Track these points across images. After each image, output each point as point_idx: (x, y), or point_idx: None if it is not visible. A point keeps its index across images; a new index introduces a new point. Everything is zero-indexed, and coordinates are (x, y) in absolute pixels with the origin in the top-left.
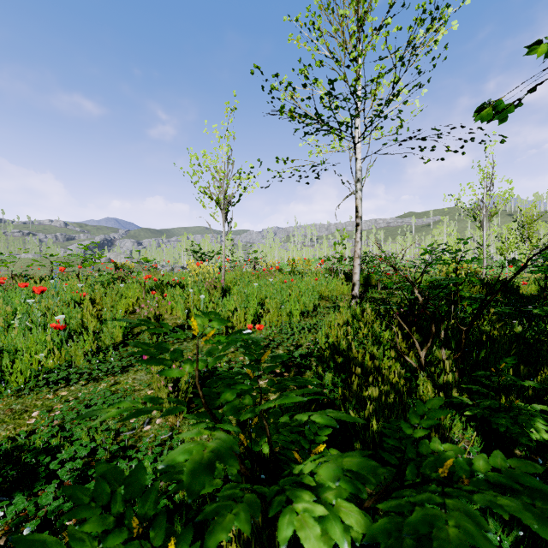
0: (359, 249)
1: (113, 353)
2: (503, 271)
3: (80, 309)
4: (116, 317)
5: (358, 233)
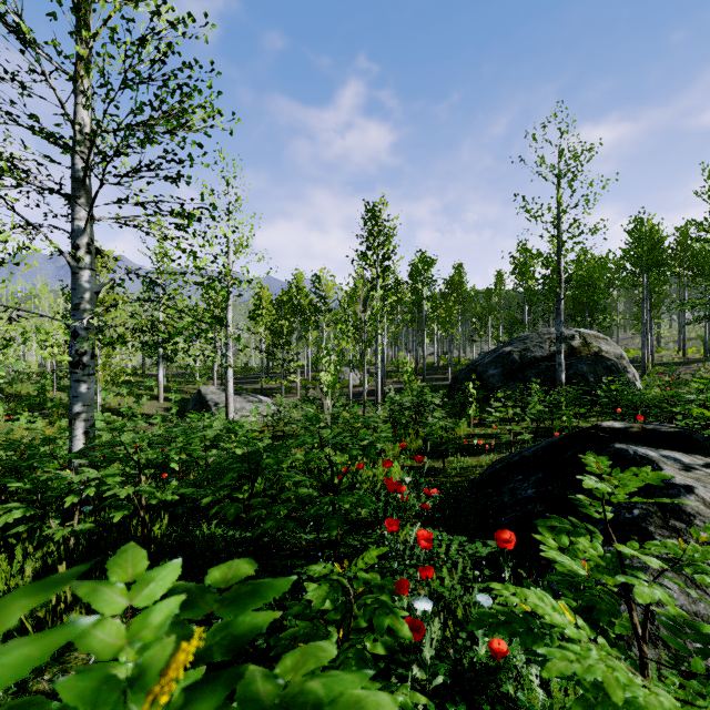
0: None
1: None
2: None
3: None
4: None
5: None
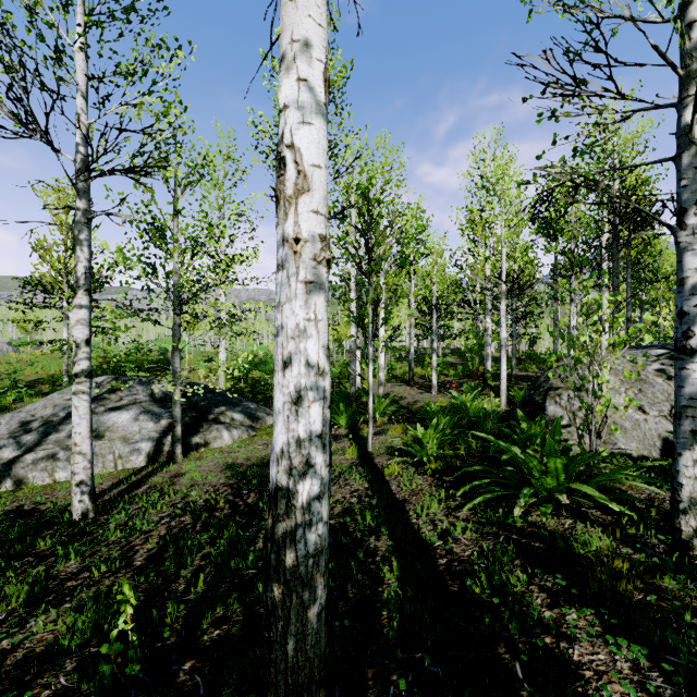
0: None
1: None
2: None
3: None
4: None
5: None
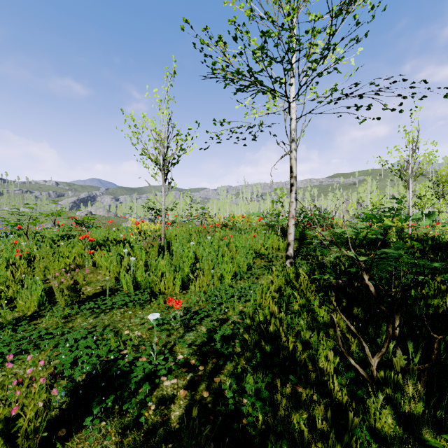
0: (293, 209)
1: (1, 337)
2: (422, 224)
3: (4, 273)
4: (37, 282)
5: (292, 193)
